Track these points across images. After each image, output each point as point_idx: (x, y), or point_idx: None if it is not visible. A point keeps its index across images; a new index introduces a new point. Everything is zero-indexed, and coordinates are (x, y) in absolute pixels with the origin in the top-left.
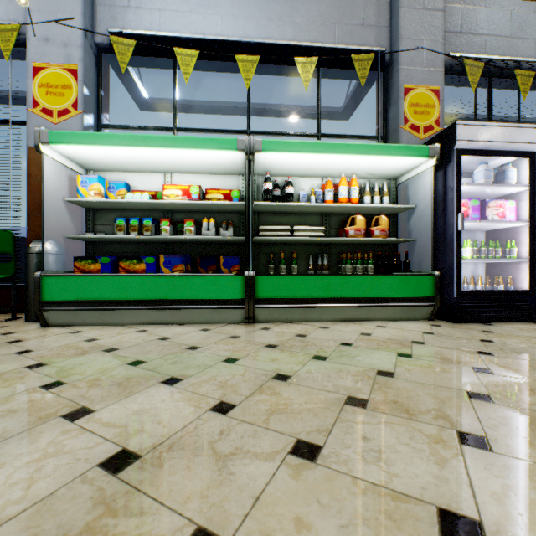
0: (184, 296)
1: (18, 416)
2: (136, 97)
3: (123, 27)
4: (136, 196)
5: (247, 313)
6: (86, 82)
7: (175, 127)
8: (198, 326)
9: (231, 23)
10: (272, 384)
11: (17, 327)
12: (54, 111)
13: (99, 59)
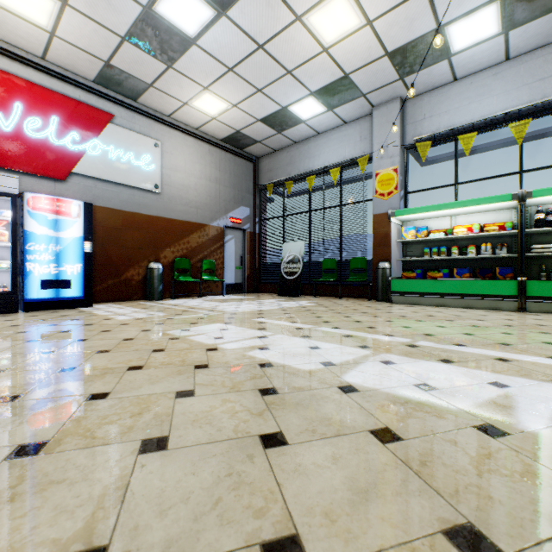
0: (470, 292)
1: (430, 319)
2: (420, 161)
3: (421, 132)
4: (435, 235)
5: (519, 305)
6: (401, 173)
7: (456, 183)
8: (480, 310)
9: (503, 97)
10: (533, 325)
11: (378, 303)
12: (384, 194)
13: (405, 155)
